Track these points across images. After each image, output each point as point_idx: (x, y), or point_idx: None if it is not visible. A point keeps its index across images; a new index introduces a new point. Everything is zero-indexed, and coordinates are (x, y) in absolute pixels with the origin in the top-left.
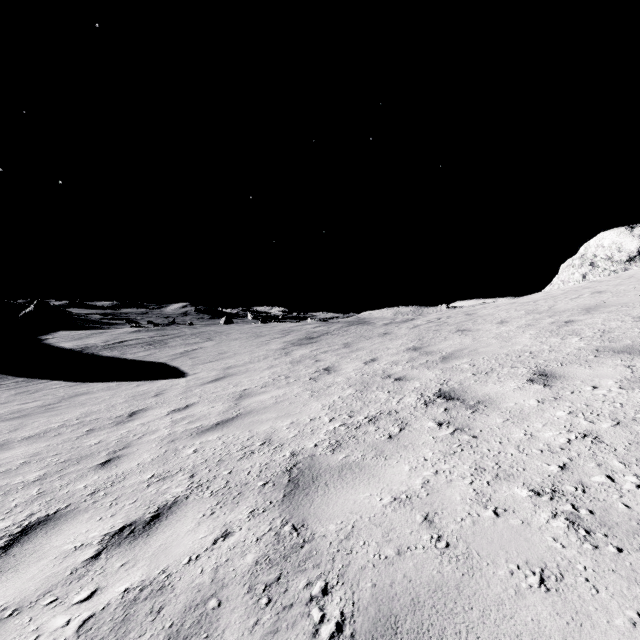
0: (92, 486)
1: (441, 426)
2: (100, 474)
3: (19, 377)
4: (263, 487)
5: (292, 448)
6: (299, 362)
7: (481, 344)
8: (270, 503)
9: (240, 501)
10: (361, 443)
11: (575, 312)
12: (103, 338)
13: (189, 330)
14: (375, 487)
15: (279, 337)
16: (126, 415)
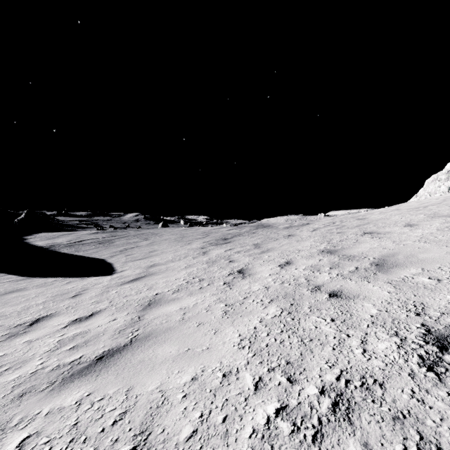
0: None
1: None
2: None
3: None
4: None
5: None
6: (214, 262)
7: (413, 248)
8: None
9: None
10: None
11: None
12: (69, 238)
13: (134, 232)
14: None
15: (200, 238)
16: (28, 323)
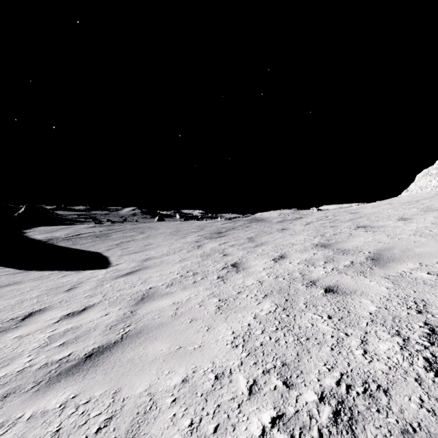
0: None
1: None
2: None
3: None
4: None
5: None
6: (208, 256)
7: (408, 242)
8: None
9: None
10: None
11: None
12: (67, 232)
13: (130, 226)
14: None
15: (195, 231)
16: (20, 317)
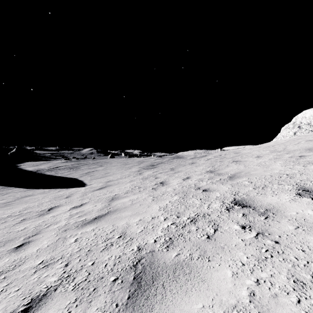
0: (0, 268)
1: (245, 229)
2: (11, 257)
3: (1, 185)
4: (113, 283)
5: (139, 242)
6: (146, 178)
7: (251, 169)
8: (116, 306)
9: (93, 300)
10: (187, 241)
11: (302, 151)
12: (48, 165)
13: (92, 161)
14: (206, 296)
15: (137, 165)
16: (47, 210)
